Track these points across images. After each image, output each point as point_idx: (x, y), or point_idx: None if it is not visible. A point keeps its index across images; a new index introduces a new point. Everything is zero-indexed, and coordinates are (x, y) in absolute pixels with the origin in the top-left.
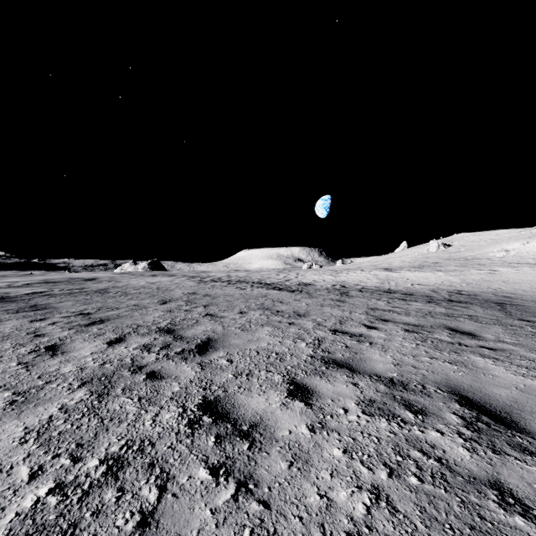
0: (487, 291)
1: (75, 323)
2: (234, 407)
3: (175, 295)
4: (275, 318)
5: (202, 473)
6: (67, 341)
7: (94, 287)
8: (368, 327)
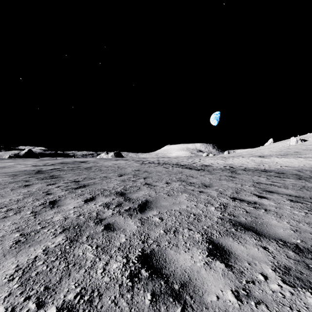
0: None
1: (70, 187)
2: (166, 262)
3: (127, 171)
4: (189, 187)
5: None
6: (62, 198)
7: (84, 166)
8: (259, 197)
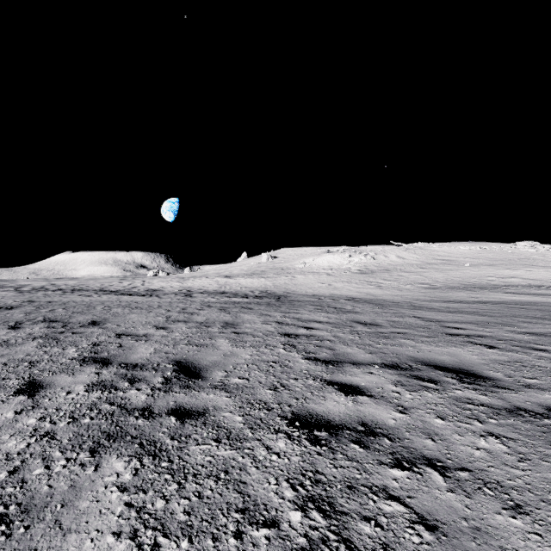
0: (282, 290)
1: None
2: (133, 333)
3: (9, 303)
4: (136, 310)
5: (132, 341)
6: None
7: None
8: (200, 310)
